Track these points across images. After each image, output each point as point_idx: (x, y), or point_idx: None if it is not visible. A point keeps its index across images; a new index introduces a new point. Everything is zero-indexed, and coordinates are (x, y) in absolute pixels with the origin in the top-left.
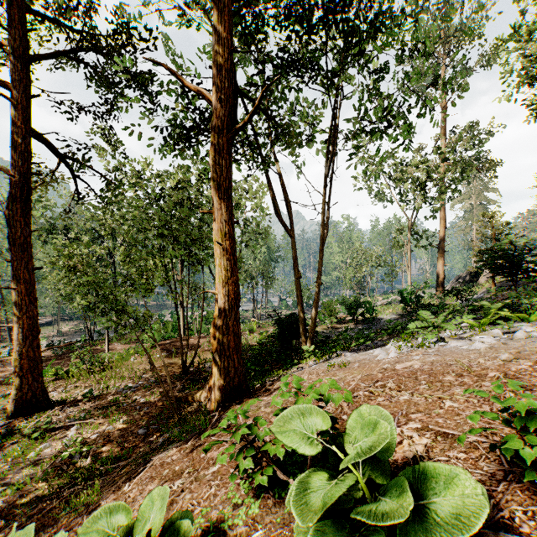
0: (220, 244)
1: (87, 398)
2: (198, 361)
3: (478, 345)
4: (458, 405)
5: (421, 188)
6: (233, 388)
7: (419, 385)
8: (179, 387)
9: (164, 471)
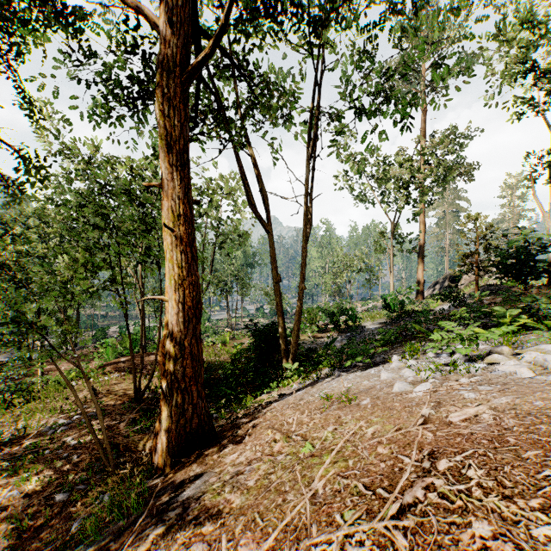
0: (170, 229)
1: None
2: (156, 384)
3: None
4: None
5: (405, 188)
6: (191, 434)
7: (547, 482)
8: (129, 420)
9: None
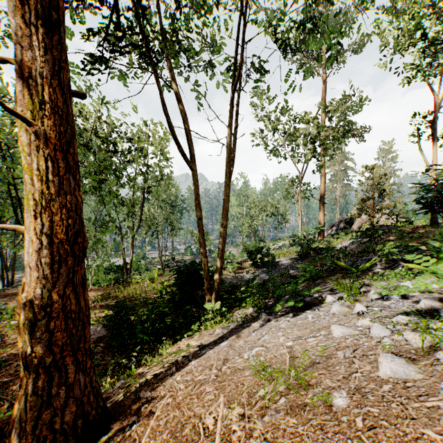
0: (20, 117)
1: None
2: None
3: None
4: None
5: (313, 142)
6: (62, 431)
7: None
8: None
9: None
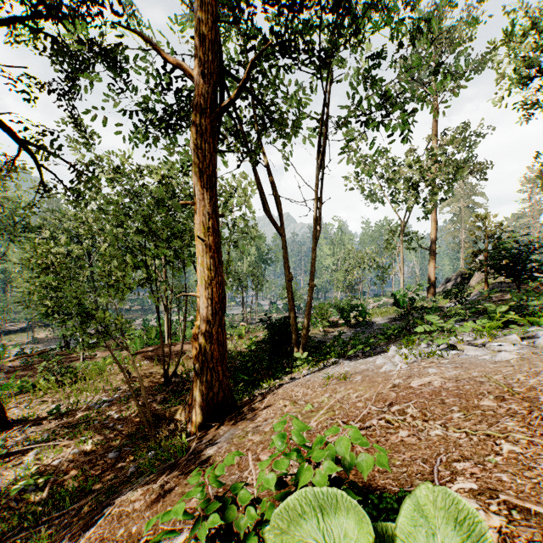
0: (202, 240)
1: (53, 416)
2: (181, 370)
3: (504, 355)
4: (521, 450)
5: (414, 188)
6: (217, 405)
7: (451, 413)
8: (160, 400)
9: (119, 528)
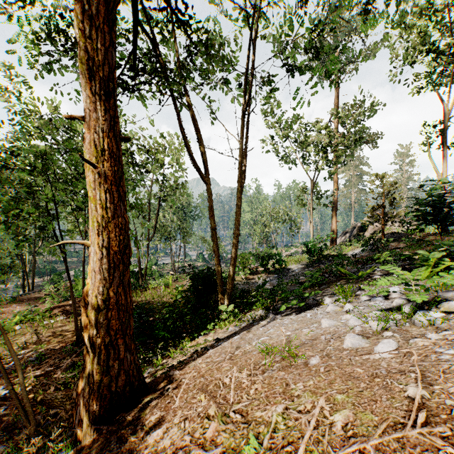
0: (90, 164)
1: None
2: None
3: None
4: None
5: (324, 151)
6: (116, 393)
7: None
8: (67, 364)
9: None
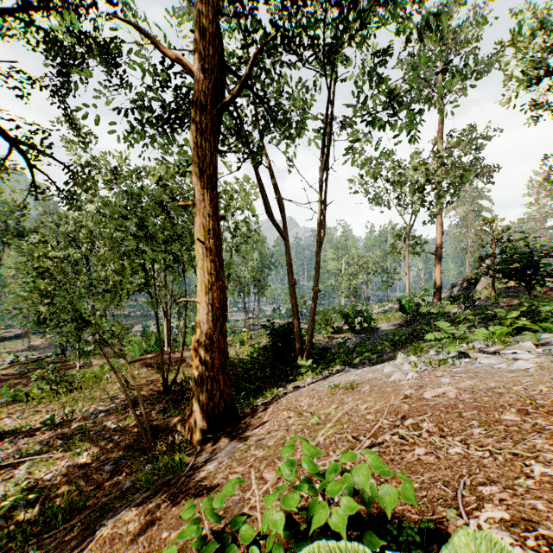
0: (202, 242)
1: (47, 427)
2: (181, 378)
3: (522, 364)
4: None
5: (420, 191)
6: (218, 416)
7: (471, 428)
8: (159, 409)
9: None
